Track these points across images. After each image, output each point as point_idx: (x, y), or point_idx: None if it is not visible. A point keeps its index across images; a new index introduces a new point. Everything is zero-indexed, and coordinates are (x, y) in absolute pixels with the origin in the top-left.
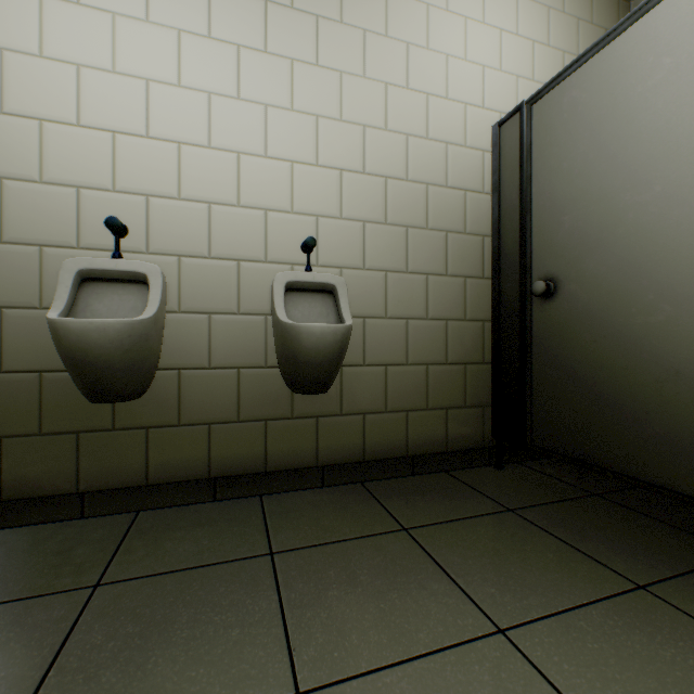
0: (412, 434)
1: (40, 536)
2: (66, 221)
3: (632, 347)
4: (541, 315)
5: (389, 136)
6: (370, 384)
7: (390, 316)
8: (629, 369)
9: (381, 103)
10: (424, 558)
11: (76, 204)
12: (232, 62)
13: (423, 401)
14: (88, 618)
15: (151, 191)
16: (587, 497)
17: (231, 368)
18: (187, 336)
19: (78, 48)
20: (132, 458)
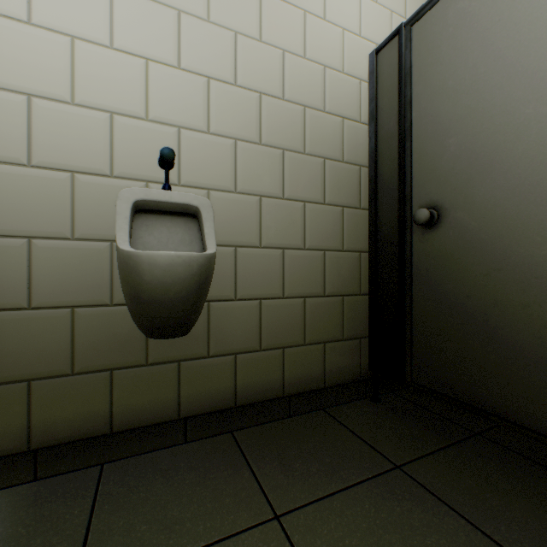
0: (289, 372)
1: None
2: None
3: (537, 282)
4: (423, 245)
5: (264, 48)
6: (242, 320)
7: (265, 245)
8: (532, 306)
9: (254, 10)
10: None
11: None
12: None
13: (300, 336)
14: None
15: None
16: (470, 438)
17: (62, 307)
18: None
19: None
20: None
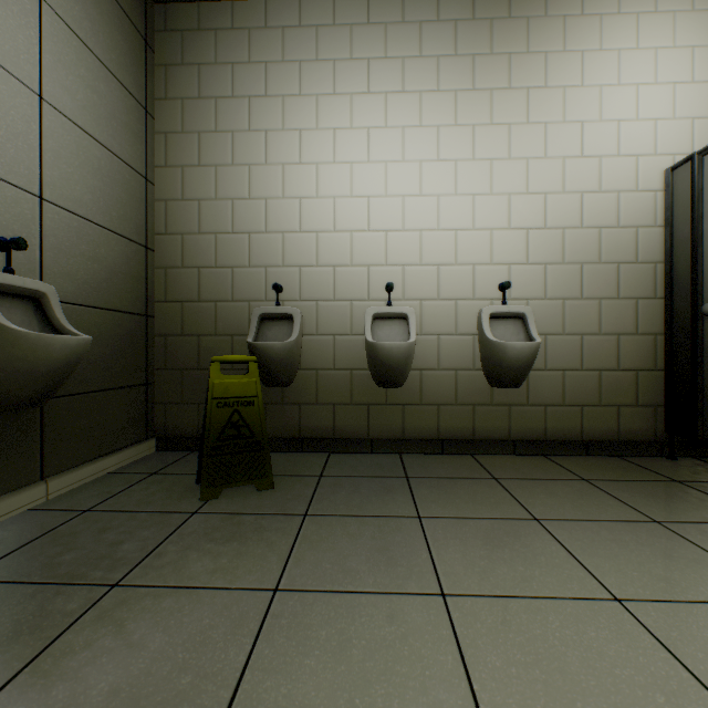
0: (586, 424)
1: (358, 457)
2: (363, 286)
3: None
4: None
5: (566, 196)
6: (550, 384)
7: (567, 333)
8: None
9: (559, 173)
10: (601, 492)
11: (367, 276)
12: (452, 172)
13: (596, 399)
14: (414, 486)
15: (405, 263)
16: None
17: (451, 370)
18: (425, 350)
19: (368, 187)
20: (395, 422)
